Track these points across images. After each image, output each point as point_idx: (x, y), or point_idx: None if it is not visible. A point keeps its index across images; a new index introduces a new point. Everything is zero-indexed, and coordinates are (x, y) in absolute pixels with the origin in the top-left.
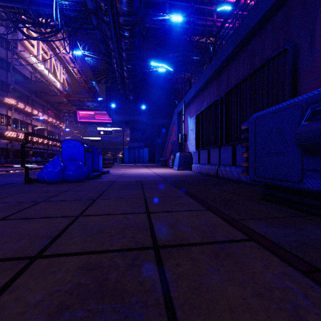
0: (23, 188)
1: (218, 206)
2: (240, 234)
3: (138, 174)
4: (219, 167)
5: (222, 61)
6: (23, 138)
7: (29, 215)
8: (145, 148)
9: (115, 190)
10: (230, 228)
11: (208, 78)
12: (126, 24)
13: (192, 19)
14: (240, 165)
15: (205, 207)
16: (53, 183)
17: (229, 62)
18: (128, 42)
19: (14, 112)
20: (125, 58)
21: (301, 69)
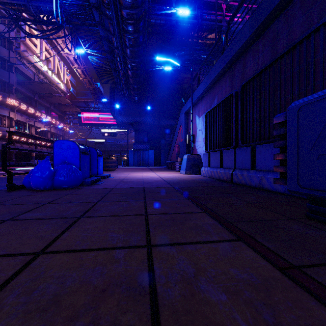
0: (0, 197)
1: (253, 233)
2: None
3: (142, 178)
4: (235, 172)
5: (237, 51)
6: (26, 140)
7: None
8: (150, 150)
9: (110, 201)
10: (299, 293)
11: (220, 71)
12: (130, 18)
13: (200, 13)
14: (261, 169)
15: (234, 234)
16: (40, 191)
17: (245, 51)
18: (132, 38)
19: (16, 114)
20: (129, 55)
21: None
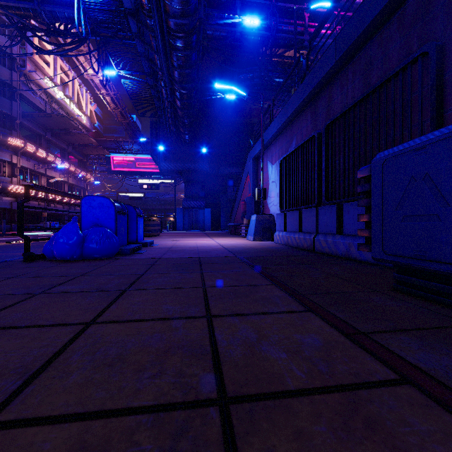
0: (19, 269)
1: (326, 305)
2: (380, 368)
3: (196, 246)
4: (317, 237)
5: (320, 79)
6: (34, 195)
7: (7, 322)
8: (207, 209)
9: (158, 273)
10: (358, 352)
11: (299, 105)
12: (179, 30)
13: (274, 23)
14: (350, 233)
15: (305, 305)
16: (67, 262)
17: (331, 80)
18: (182, 57)
19: (21, 158)
20: (177, 80)
21: (449, 85)
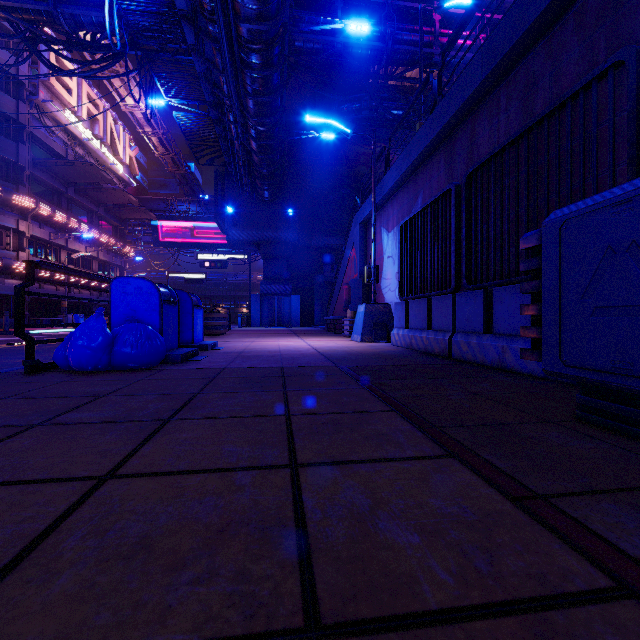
0: (15, 386)
1: (477, 445)
2: (579, 565)
3: (278, 350)
4: (454, 337)
5: (459, 108)
6: (50, 276)
7: None
8: (294, 296)
9: (220, 392)
10: (538, 533)
11: (428, 146)
12: (254, 40)
13: (391, 30)
14: (503, 332)
15: (443, 447)
16: (88, 374)
17: (475, 108)
18: (259, 78)
19: (31, 224)
20: (252, 111)
21: None
